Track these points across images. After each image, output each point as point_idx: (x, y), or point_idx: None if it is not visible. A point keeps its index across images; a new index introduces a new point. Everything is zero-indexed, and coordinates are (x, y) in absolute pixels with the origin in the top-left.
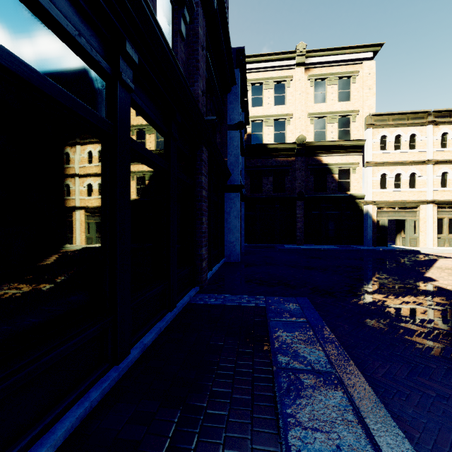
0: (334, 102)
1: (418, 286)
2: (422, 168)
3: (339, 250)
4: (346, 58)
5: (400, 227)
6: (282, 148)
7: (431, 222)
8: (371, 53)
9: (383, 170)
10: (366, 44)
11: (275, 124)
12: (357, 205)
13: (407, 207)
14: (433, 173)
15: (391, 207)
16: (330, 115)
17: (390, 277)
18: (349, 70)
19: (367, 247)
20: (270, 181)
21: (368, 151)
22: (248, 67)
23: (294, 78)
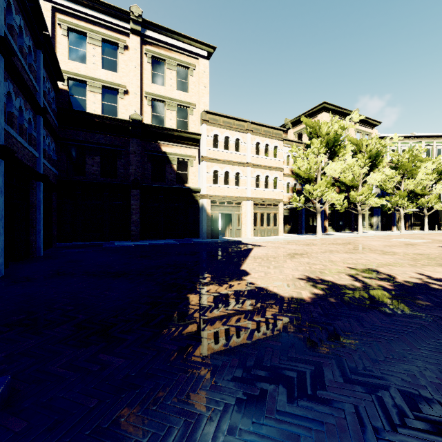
0: (173, 88)
1: (232, 285)
2: (244, 169)
3: (175, 244)
4: (184, 47)
5: (229, 220)
6: (112, 124)
7: (250, 216)
8: (206, 52)
9: (215, 166)
10: (201, 41)
11: (103, 92)
12: (194, 198)
13: (234, 202)
14: (251, 175)
15: (222, 202)
16: (168, 101)
17: (209, 275)
18: (187, 61)
19: (202, 240)
20: (96, 162)
21: (203, 146)
22: (62, 2)
23: (129, 45)
